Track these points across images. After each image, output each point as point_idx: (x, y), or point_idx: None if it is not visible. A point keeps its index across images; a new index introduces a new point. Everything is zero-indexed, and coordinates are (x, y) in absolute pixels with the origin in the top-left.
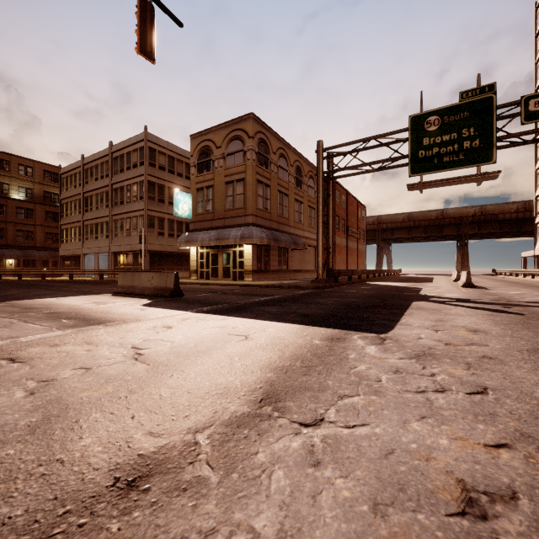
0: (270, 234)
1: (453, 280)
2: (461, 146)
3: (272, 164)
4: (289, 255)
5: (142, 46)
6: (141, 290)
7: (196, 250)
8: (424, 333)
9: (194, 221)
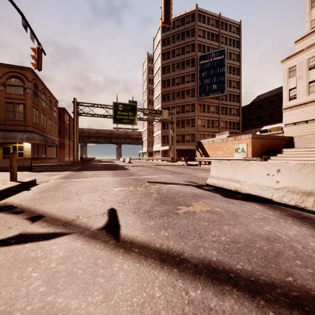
0: (44, 138)
1: (122, 161)
2: (129, 117)
3: (39, 97)
4: (46, 149)
5: (38, 66)
6: (0, 169)
7: None
8: (135, 169)
9: None
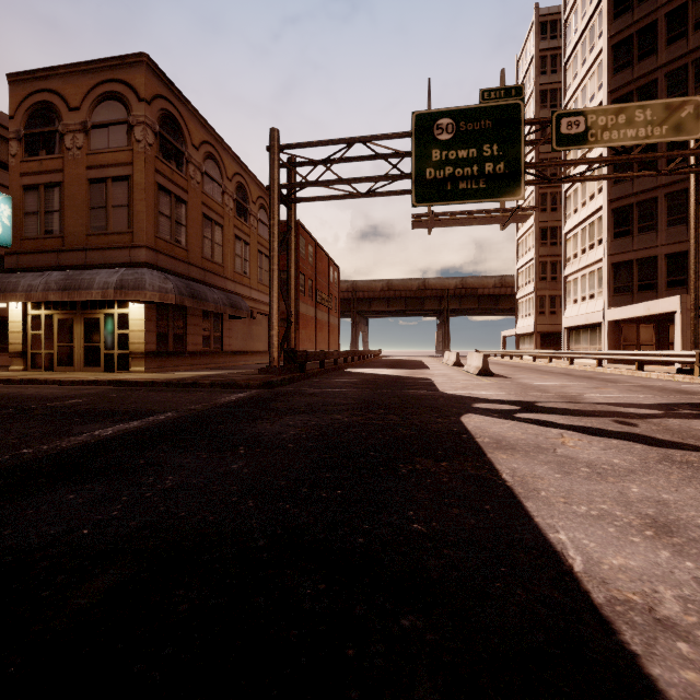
0: (184, 286)
1: (451, 363)
2: (483, 169)
3: (191, 165)
4: (224, 326)
5: None
6: None
7: (22, 311)
8: None
9: (16, 252)
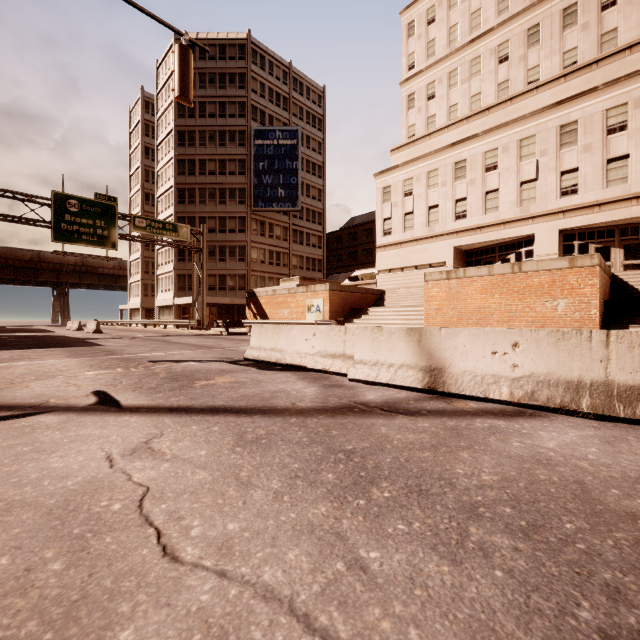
0: None
1: (75, 329)
2: (96, 231)
3: None
4: None
5: None
6: None
7: None
8: (117, 344)
9: None
